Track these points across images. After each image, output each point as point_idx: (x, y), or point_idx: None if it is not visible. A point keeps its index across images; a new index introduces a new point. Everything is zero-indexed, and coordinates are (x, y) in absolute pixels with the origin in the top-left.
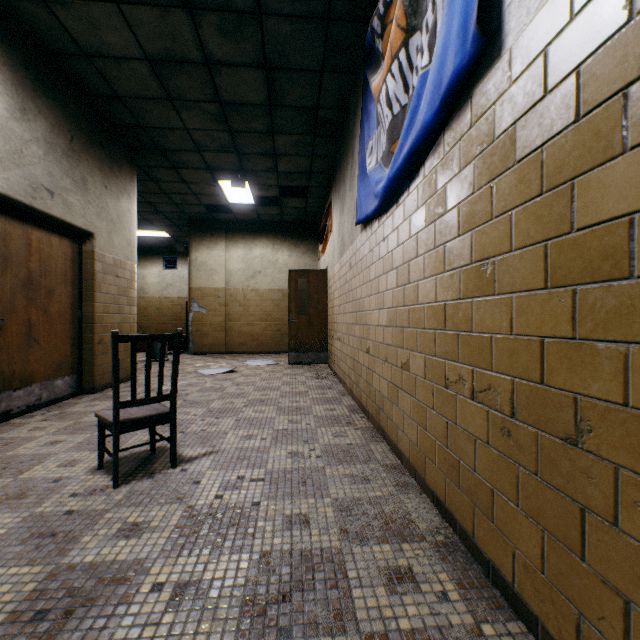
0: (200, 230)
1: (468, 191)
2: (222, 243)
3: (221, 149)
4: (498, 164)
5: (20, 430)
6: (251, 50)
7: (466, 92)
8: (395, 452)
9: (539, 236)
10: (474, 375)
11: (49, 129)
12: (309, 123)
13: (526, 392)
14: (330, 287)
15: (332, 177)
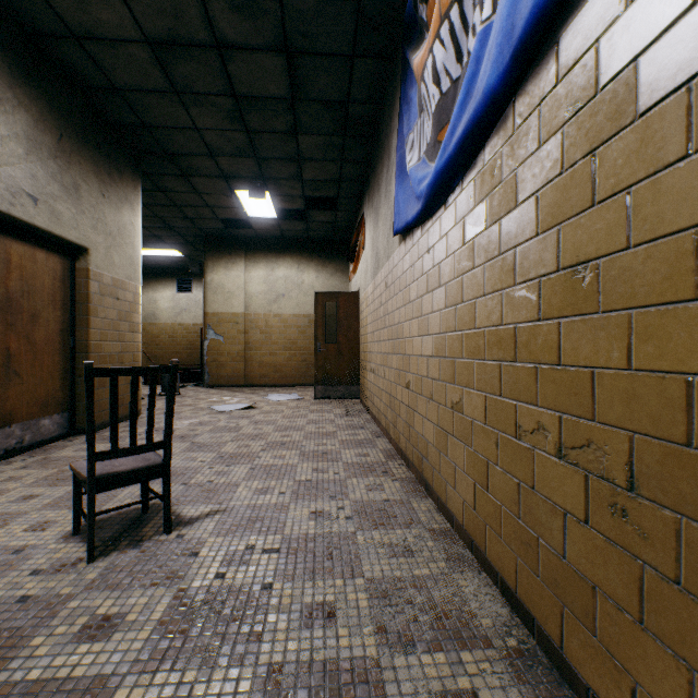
0: (216, 248)
1: (552, 172)
2: (241, 263)
3: (237, 153)
4: (604, 125)
5: None
6: (269, 29)
7: (549, 37)
8: (443, 512)
9: (683, 220)
10: (562, 424)
11: (32, 124)
12: (338, 121)
13: (657, 456)
14: (362, 311)
15: (365, 186)
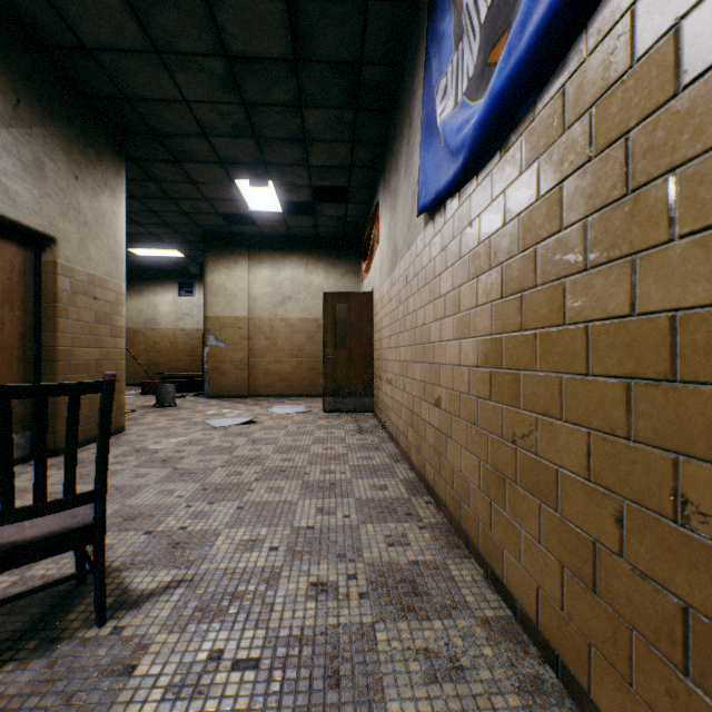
0: (217, 247)
1: None
2: (244, 262)
3: (234, 132)
4: None
5: None
6: None
7: None
8: (497, 588)
9: None
10: None
11: None
12: (349, 89)
13: None
14: (376, 314)
15: (379, 171)
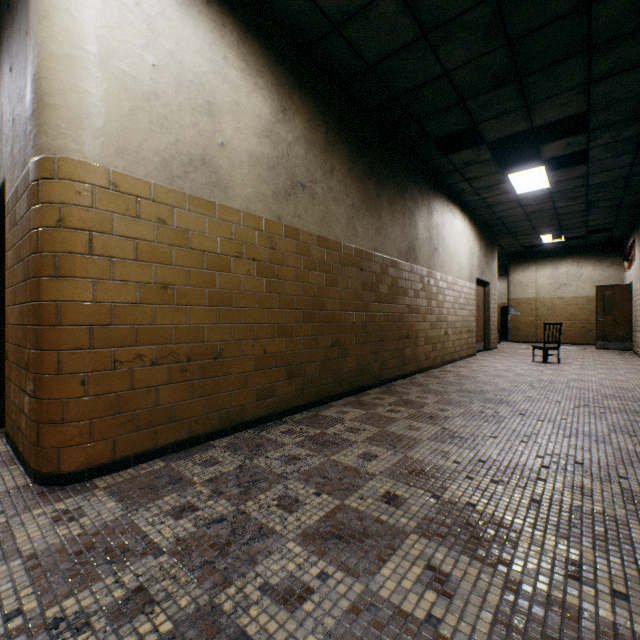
0: (515, 260)
1: None
2: (532, 267)
3: (548, 226)
4: None
5: (485, 355)
6: (579, 201)
7: None
8: None
9: None
10: None
11: (483, 249)
12: (613, 208)
13: None
14: (633, 297)
15: (634, 224)
